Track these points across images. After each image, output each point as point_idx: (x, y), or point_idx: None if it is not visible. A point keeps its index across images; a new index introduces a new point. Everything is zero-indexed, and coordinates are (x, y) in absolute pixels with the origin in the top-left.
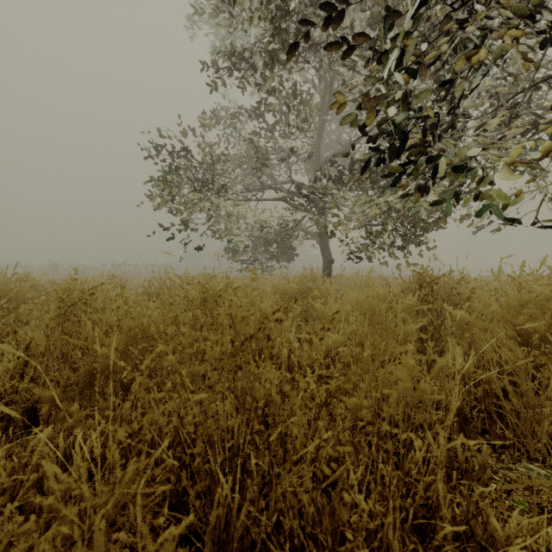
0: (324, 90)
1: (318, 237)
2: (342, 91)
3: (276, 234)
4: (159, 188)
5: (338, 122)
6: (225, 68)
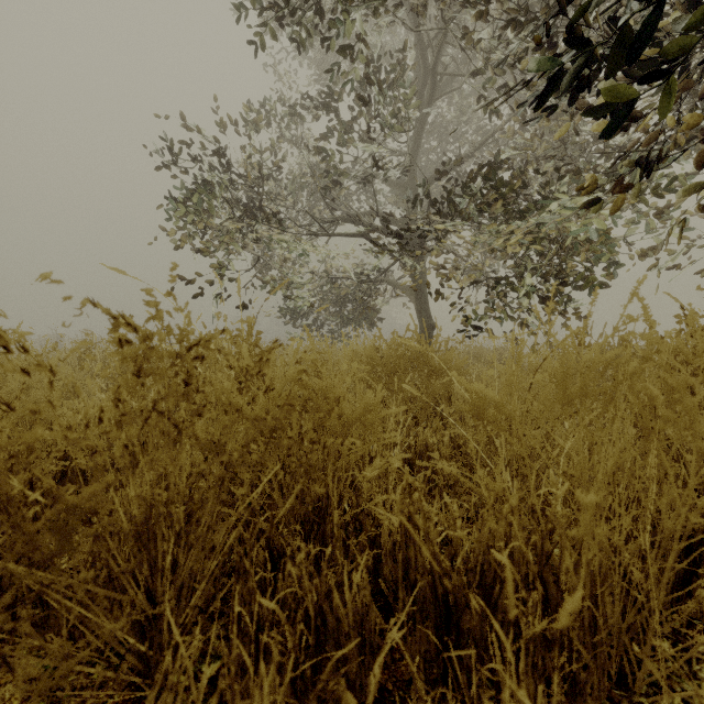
0: (423, 77)
1: (413, 293)
2: (451, 75)
3: (353, 289)
4: (177, 212)
5: (440, 133)
6: (273, 7)
